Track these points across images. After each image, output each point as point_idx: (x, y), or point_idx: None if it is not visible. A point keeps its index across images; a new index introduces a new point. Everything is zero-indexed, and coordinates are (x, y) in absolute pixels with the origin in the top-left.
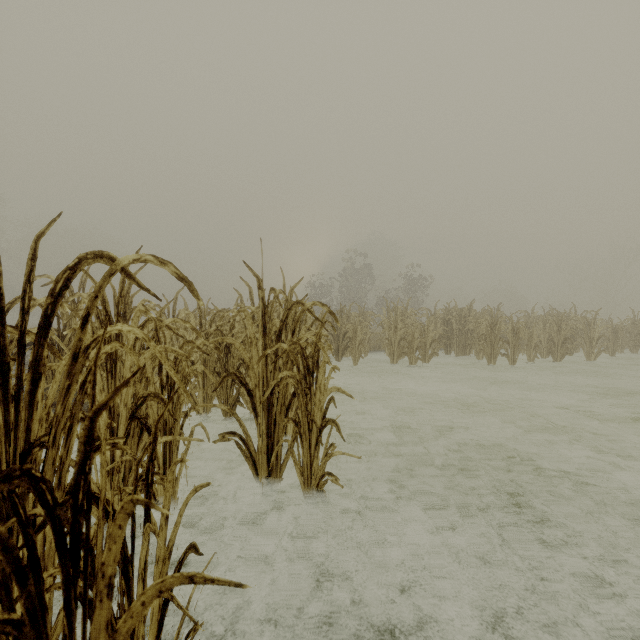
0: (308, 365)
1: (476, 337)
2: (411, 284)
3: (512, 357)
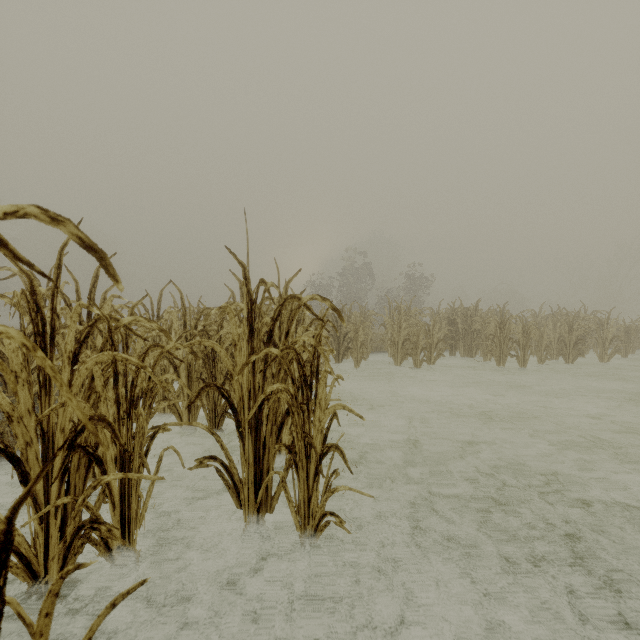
0: (305, 375)
1: (483, 337)
2: (412, 283)
3: (522, 359)
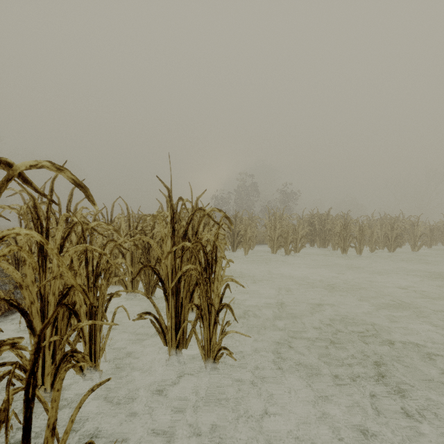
0: (208, 259)
1: (332, 234)
2: (285, 197)
3: (359, 249)
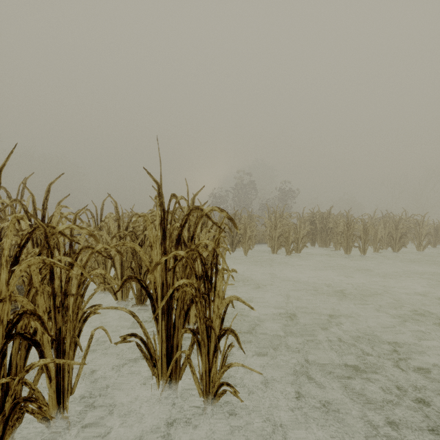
0: (206, 271)
1: (335, 233)
2: (283, 195)
3: (363, 249)
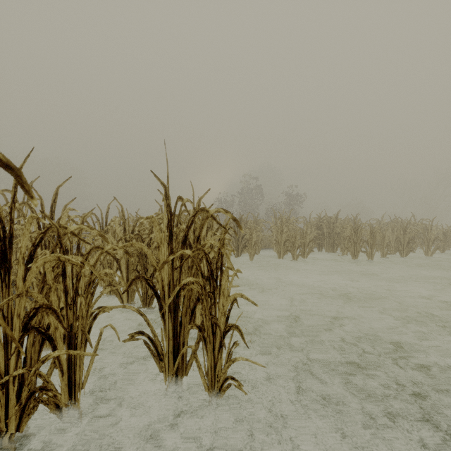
0: (212, 270)
1: (342, 238)
2: (290, 199)
3: (370, 254)
